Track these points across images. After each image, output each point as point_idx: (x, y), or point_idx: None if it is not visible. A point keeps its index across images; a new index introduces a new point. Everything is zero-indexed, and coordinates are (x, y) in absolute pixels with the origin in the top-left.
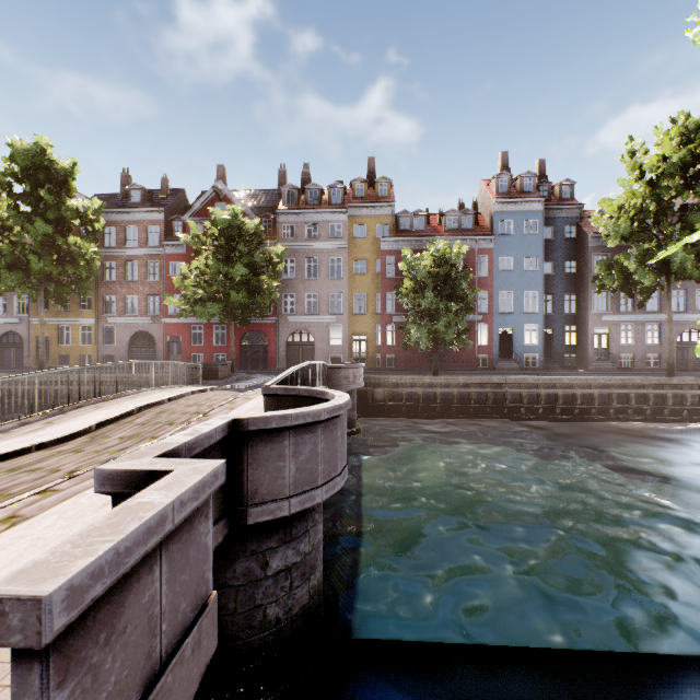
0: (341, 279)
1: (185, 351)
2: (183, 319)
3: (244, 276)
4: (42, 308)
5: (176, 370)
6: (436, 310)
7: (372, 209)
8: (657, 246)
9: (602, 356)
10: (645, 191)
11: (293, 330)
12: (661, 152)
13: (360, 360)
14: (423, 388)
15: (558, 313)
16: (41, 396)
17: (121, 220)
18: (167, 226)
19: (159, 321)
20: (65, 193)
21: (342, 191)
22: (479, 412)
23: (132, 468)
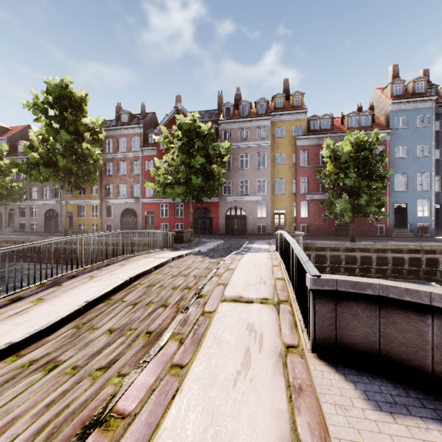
0: (266, 168)
1: (156, 222)
2: (155, 200)
3: (201, 164)
4: (66, 193)
5: (156, 237)
6: (359, 187)
7: (289, 115)
8: None
9: None
10: None
11: (230, 207)
12: None
13: (279, 228)
14: (345, 252)
15: None
16: (65, 252)
17: (116, 134)
18: (145, 137)
19: (139, 201)
20: (80, 113)
21: (266, 104)
22: (395, 273)
23: None
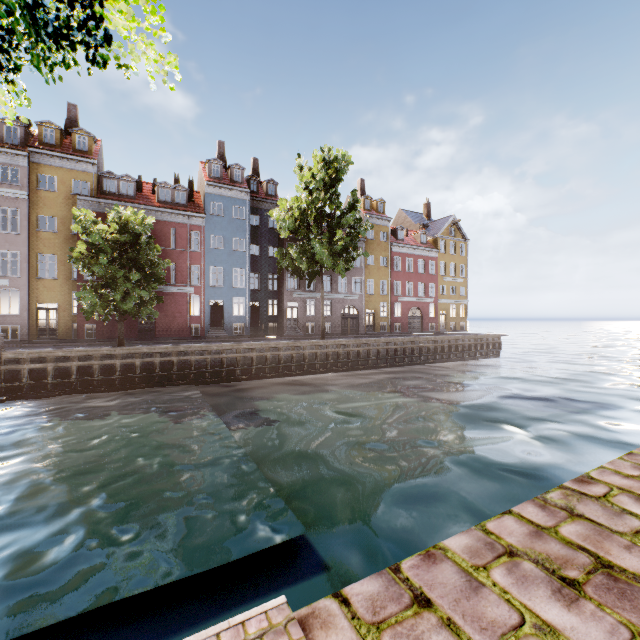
0: (19, 235)
1: None
2: None
3: None
4: None
5: None
6: (113, 278)
7: (66, 161)
8: (310, 241)
9: (294, 324)
10: (309, 199)
11: None
12: (311, 170)
13: (49, 331)
14: (100, 361)
15: (264, 289)
16: None
17: None
18: None
19: None
20: None
21: (23, 131)
22: (166, 380)
23: None
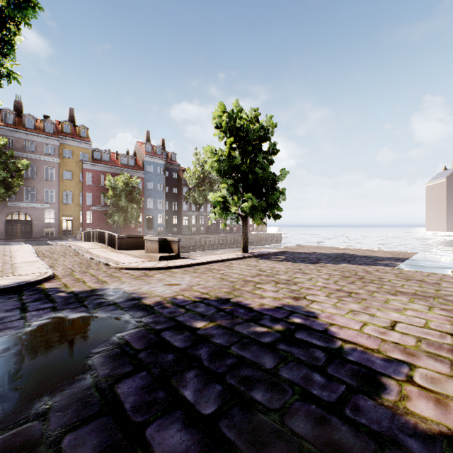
0: (54, 181)
1: None
2: None
3: (3, 177)
4: None
5: None
6: (127, 207)
7: (77, 142)
8: (204, 190)
9: (186, 228)
10: (200, 169)
11: (13, 212)
12: (204, 158)
13: (68, 232)
14: None
15: (171, 210)
16: None
17: None
18: None
19: None
20: None
21: (54, 126)
22: None
23: (162, 237)
